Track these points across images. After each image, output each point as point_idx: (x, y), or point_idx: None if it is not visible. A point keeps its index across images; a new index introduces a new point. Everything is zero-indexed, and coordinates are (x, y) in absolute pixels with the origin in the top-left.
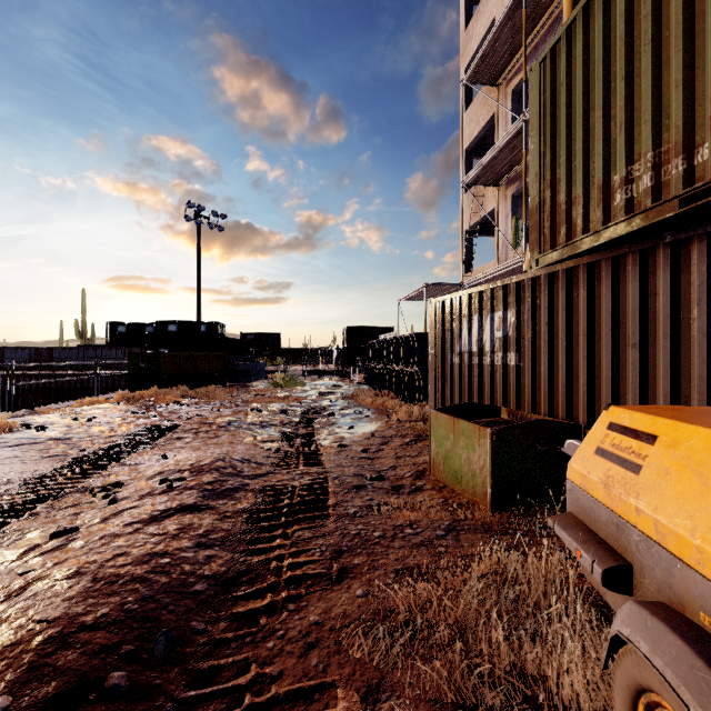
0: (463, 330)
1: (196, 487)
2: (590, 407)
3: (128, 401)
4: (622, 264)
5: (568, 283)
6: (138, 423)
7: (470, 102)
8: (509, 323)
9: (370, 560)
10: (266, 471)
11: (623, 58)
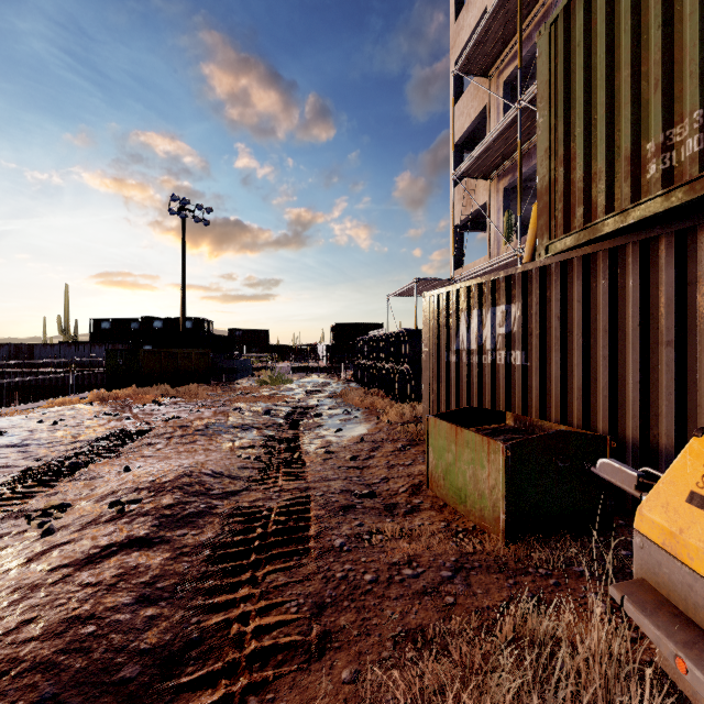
0: (461, 326)
1: (151, 512)
2: (612, 413)
3: (102, 401)
4: (653, 249)
5: (584, 272)
6: (107, 427)
7: (460, 95)
8: (513, 318)
9: (360, 619)
10: (239, 487)
11: (660, 2)
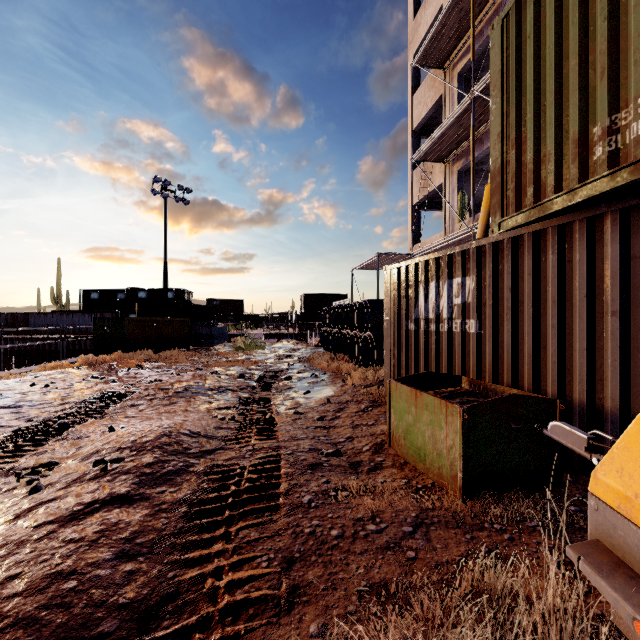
0: (419, 297)
1: (132, 470)
2: (560, 378)
3: (90, 365)
4: (598, 226)
5: (534, 247)
6: (94, 389)
7: (418, 86)
8: (468, 290)
9: (327, 573)
10: (215, 446)
11: None
